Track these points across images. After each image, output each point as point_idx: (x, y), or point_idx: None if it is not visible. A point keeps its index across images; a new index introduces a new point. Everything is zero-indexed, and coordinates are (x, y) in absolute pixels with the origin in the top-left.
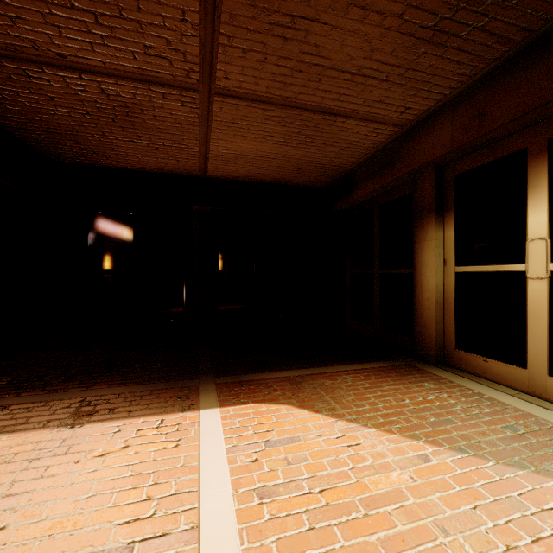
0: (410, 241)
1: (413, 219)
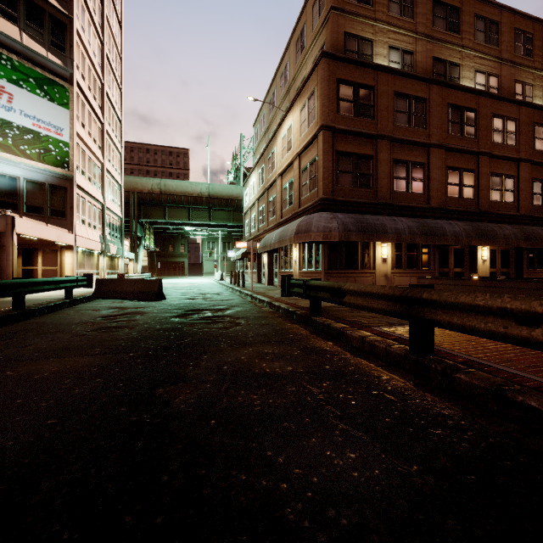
0: None
1: None
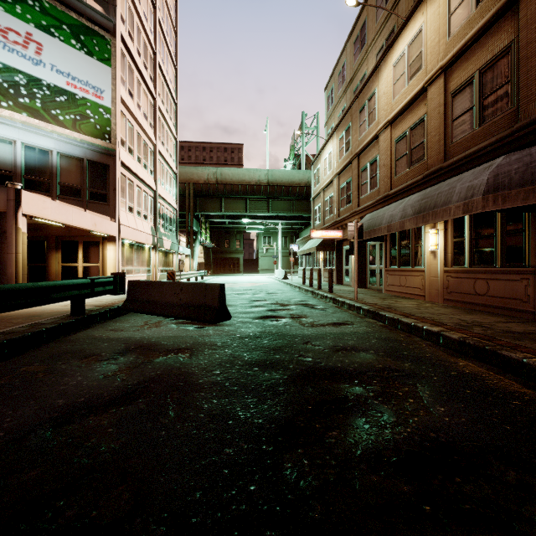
0: (45, 255)
1: (46, 249)
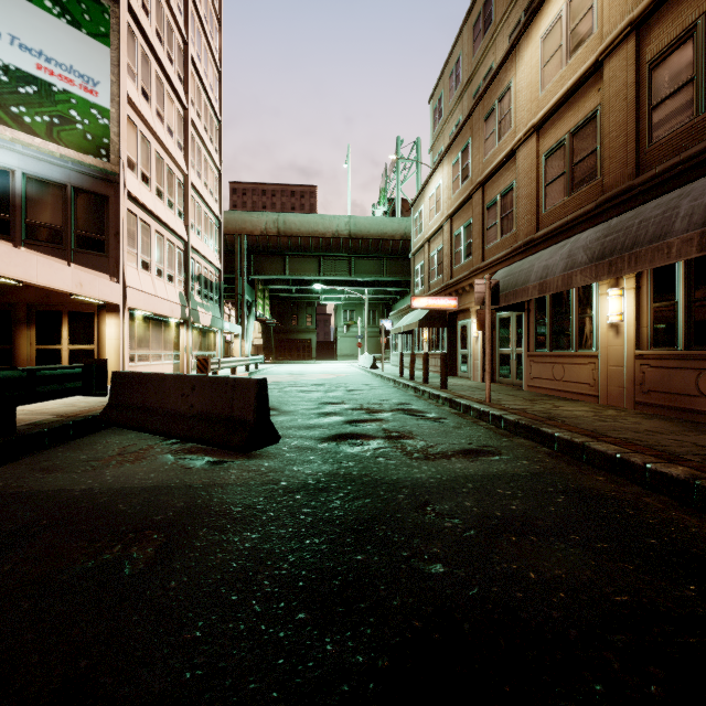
0: (11, 333)
1: (13, 323)
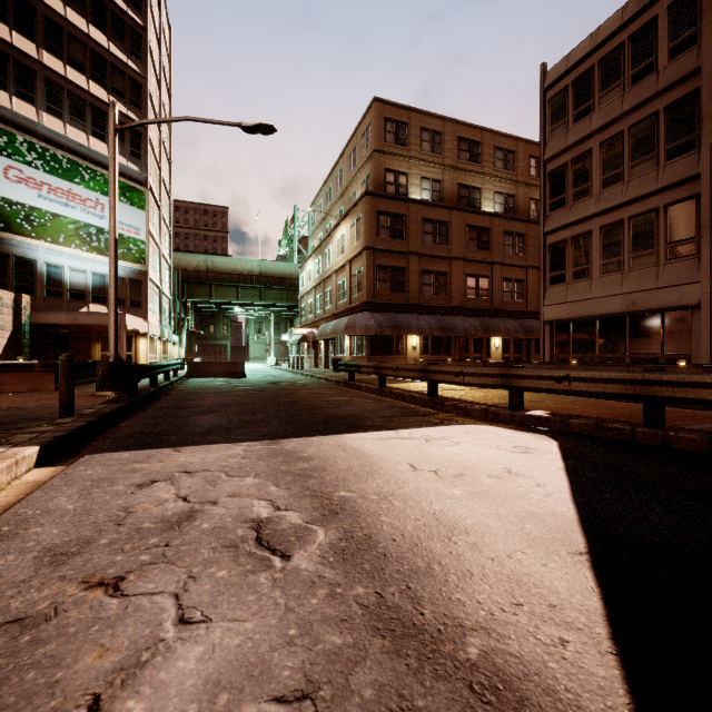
0: (87, 346)
1: (88, 341)
